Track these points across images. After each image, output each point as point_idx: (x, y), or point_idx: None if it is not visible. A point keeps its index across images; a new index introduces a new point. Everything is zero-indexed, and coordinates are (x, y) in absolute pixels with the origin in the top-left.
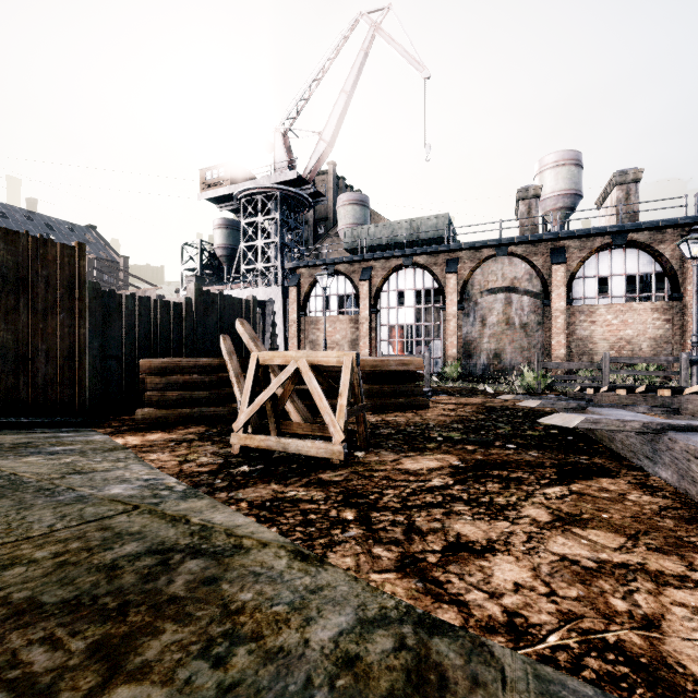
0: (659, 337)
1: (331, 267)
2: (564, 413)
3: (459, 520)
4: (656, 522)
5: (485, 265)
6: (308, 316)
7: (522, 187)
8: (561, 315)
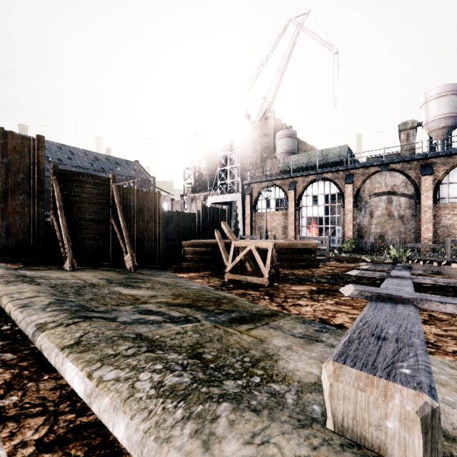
0: None
1: (270, 182)
2: (355, 270)
3: (301, 301)
4: None
5: (373, 177)
6: (256, 212)
7: (402, 122)
8: (428, 210)
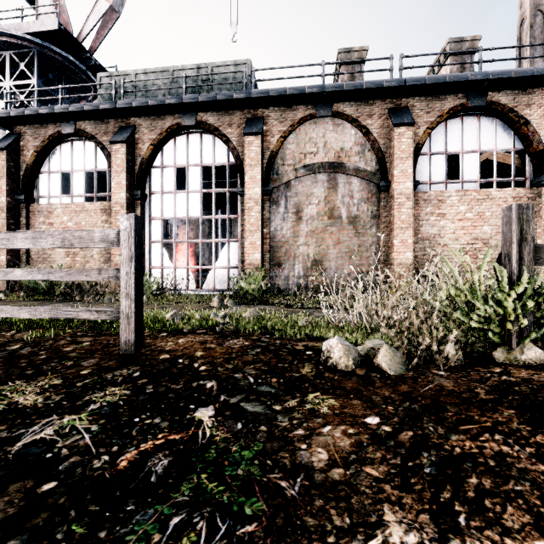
0: None
1: (68, 124)
2: None
3: None
4: None
5: (301, 130)
6: (33, 203)
7: (344, 48)
8: (406, 202)
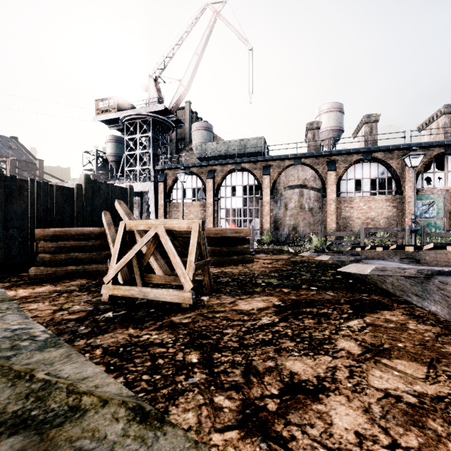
0: (389, 217)
1: (187, 169)
2: (357, 264)
3: (289, 357)
4: (439, 349)
5: (287, 170)
6: (171, 202)
7: (310, 122)
8: (333, 203)
